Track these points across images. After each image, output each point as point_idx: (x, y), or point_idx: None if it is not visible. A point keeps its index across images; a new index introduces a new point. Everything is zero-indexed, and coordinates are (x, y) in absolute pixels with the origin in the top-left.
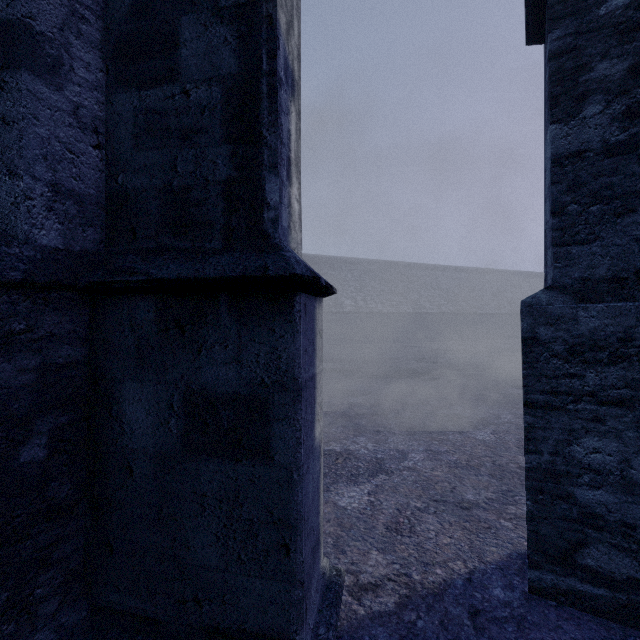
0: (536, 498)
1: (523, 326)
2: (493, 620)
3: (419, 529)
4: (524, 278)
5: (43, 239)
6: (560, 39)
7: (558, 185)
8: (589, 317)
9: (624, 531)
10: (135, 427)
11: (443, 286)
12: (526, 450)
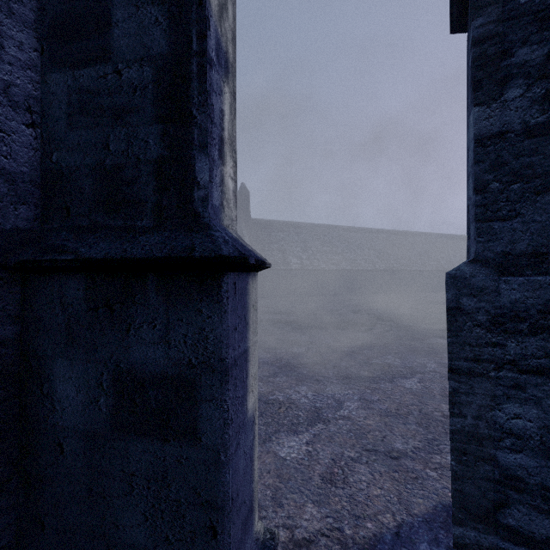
0: (460, 459)
1: (448, 296)
2: None
3: (352, 480)
4: (446, 240)
5: None
6: (483, 26)
7: (481, 164)
8: (510, 289)
9: (544, 494)
10: (65, 405)
11: (377, 247)
12: (451, 413)
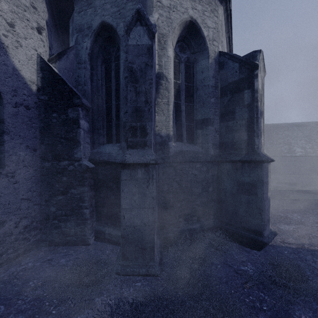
0: None
1: None
2: None
3: (313, 239)
4: None
5: (211, 153)
6: None
7: None
8: None
9: None
10: (226, 187)
11: None
12: None
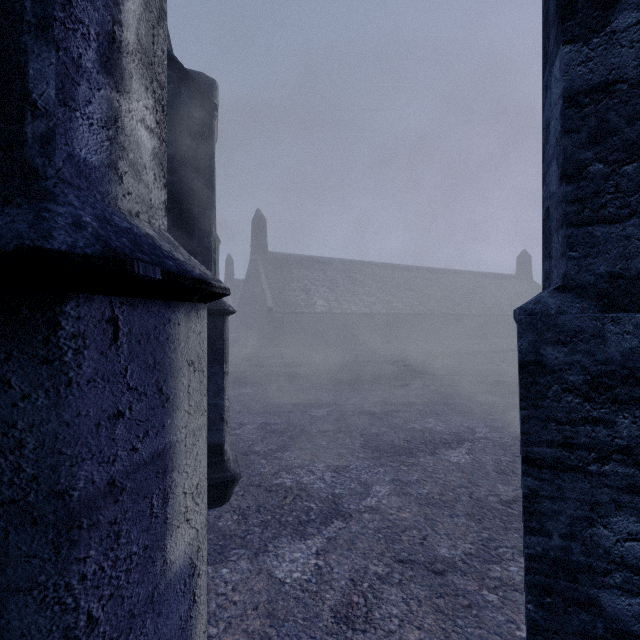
0: (541, 601)
1: (522, 345)
2: None
3: (378, 615)
4: (493, 280)
5: None
6: None
7: (574, 135)
8: (622, 333)
9: None
10: None
11: (416, 287)
12: (527, 528)
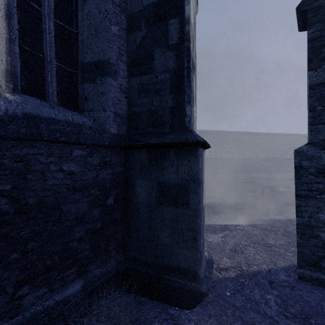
0: (301, 237)
1: (295, 161)
2: (279, 285)
3: (245, 252)
4: None
5: (112, 131)
6: (313, 33)
7: (312, 98)
8: None
9: None
10: (140, 195)
11: (259, 144)
12: (296, 216)
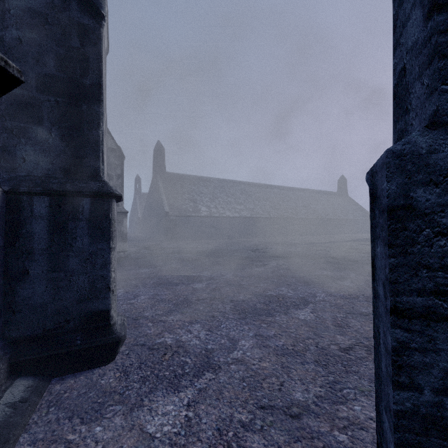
0: None
1: (390, 189)
2: None
3: None
4: (322, 195)
5: None
6: None
7: None
8: None
9: None
10: None
11: (271, 199)
12: (395, 383)
